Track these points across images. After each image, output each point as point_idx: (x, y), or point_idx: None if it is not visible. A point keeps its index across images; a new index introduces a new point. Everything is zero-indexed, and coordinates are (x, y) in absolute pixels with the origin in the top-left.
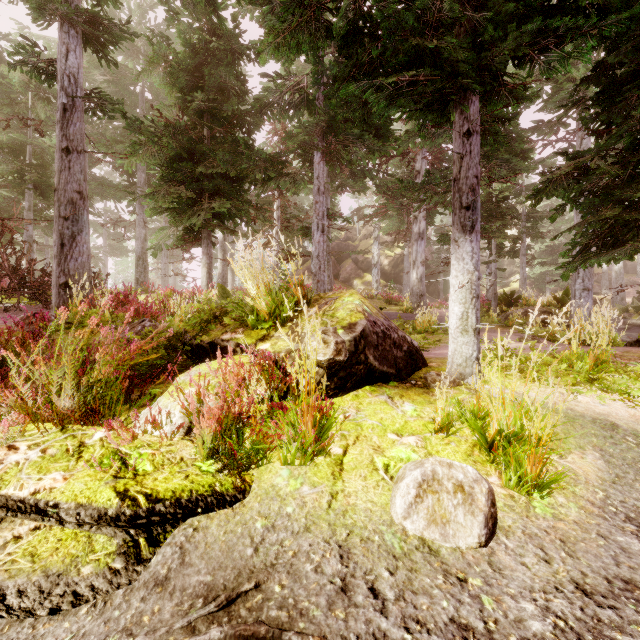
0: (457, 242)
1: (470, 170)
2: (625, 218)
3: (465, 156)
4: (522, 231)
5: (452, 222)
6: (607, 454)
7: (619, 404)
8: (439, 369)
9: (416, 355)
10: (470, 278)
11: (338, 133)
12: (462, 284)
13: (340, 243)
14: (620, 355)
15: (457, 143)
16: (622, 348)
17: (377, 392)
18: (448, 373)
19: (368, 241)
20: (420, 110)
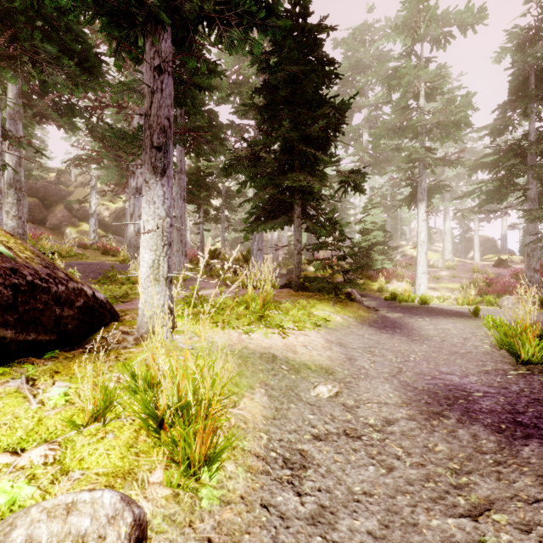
0: (148, 183)
1: (162, 109)
2: (280, 199)
3: (156, 92)
4: (223, 204)
5: (143, 161)
6: (270, 388)
7: (277, 336)
8: (132, 323)
9: (100, 310)
10: (162, 224)
11: (21, 37)
12: (153, 229)
13: (48, 185)
14: (277, 295)
15: (148, 75)
16: (278, 290)
17: (10, 376)
18: (139, 327)
19: (86, 189)
20: (101, 14)
